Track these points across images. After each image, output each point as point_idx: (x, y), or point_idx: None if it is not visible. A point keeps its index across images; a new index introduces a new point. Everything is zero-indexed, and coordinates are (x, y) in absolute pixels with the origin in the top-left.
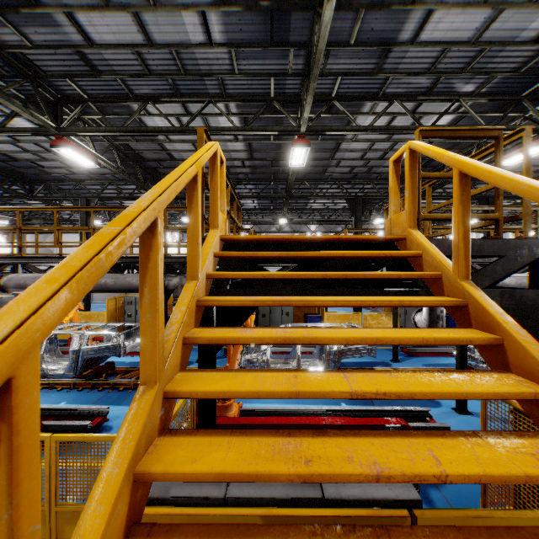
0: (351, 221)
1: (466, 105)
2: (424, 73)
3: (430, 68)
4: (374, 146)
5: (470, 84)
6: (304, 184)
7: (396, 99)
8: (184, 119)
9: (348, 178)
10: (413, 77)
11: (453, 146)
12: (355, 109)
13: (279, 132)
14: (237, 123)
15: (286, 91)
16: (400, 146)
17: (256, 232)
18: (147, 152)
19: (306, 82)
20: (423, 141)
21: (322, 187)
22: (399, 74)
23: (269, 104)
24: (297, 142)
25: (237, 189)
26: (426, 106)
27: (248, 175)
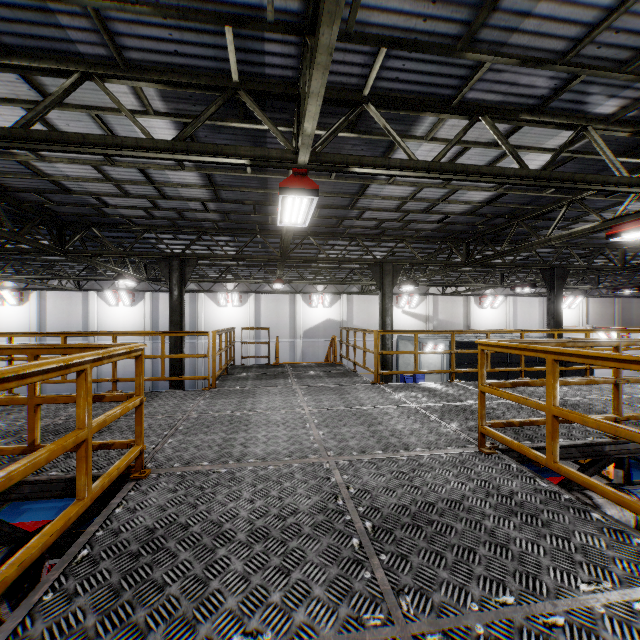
0: (372, 284)
1: (597, 138)
2: (551, 63)
3: (568, 52)
4: (419, 194)
5: (614, 99)
6: (308, 238)
7: (482, 115)
8: (51, 114)
9: (372, 233)
10: (527, 71)
11: (532, 201)
12: (403, 126)
13: (251, 160)
14: (173, 134)
15: (267, 71)
16: (458, 195)
17: (243, 291)
18: (4, 175)
19: (310, 42)
20: (495, 190)
21: (334, 243)
22: (506, 58)
23: (228, 95)
24: (292, 184)
25: (205, 240)
26: (523, 134)
27: (218, 223)
